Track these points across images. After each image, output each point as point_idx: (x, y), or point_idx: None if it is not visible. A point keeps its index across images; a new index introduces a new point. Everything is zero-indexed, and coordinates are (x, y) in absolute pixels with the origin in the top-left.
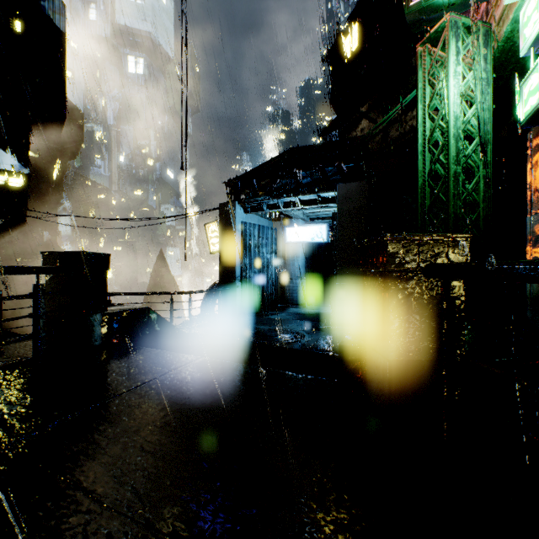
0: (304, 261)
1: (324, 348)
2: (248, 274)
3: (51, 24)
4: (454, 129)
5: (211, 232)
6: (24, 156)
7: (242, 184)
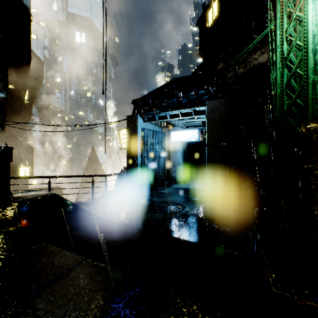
0: (182, 154)
1: (200, 217)
2: (145, 163)
3: (21, 2)
4: (312, 45)
5: (123, 135)
6: (2, 86)
7: (142, 103)
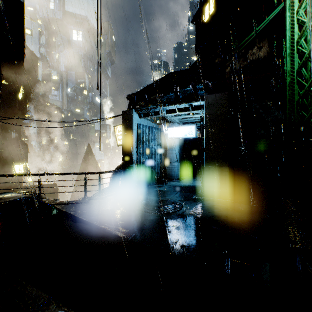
0: (179, 150)
1: (199, 218)
2: (141, 160)
3: None
4: None
5: (118, 132)
6: None
7: (137, 98)
